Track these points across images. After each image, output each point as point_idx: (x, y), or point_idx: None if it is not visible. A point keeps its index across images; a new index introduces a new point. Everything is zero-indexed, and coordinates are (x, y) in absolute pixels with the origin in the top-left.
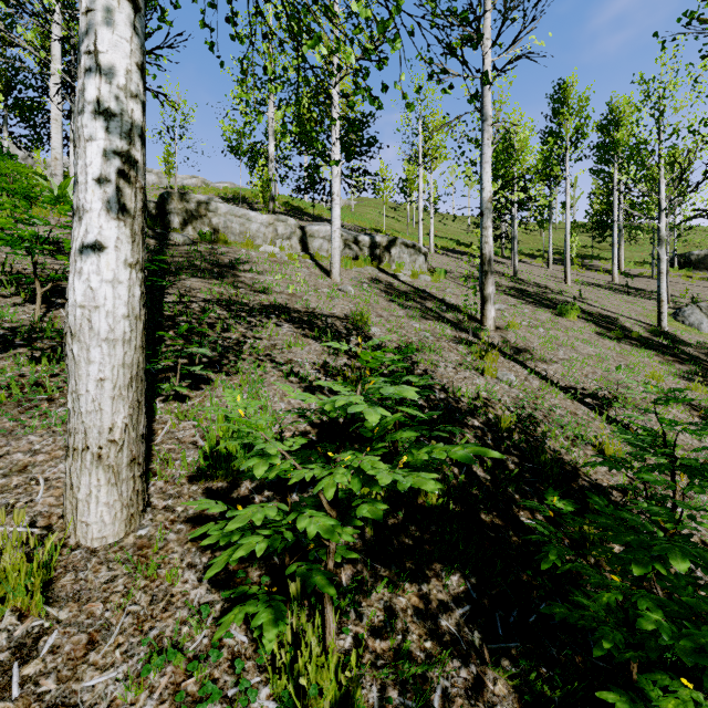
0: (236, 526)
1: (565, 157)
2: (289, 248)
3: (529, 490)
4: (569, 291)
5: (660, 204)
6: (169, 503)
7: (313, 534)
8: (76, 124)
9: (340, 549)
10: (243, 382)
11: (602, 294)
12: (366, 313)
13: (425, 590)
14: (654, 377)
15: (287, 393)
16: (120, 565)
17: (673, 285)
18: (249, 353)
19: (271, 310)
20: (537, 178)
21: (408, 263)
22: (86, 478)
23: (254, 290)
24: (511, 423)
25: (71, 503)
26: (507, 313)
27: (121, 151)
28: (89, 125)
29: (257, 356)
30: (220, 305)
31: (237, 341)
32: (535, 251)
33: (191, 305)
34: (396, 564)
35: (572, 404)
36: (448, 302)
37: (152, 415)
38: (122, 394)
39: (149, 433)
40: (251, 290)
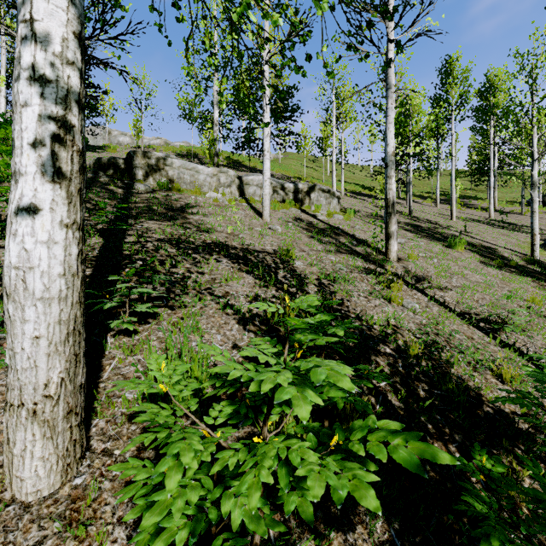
0: (152, 520)
1: (451, 118)
2: (229, 194)
3: (440, 419)
4: (455, 226)
5: (533, 155)
6: (108, 446)
7: (237, 524)
8: (13, 90)
9: (267, 518)
10: (185, 316)
11: (482, 228)
12: (291, 248)
13: (350, 540)
14: (534, 302)
15: (223, 325)
16: (51, 523)
17: (539, 220)
18: (192, 287)
19: (213, 247)
20: (428, 135)
21: (324, 205)
22: (22, 433)
23: (200, 230)
24: (419, 350)
25: (7, 457)
26: (406, 246)
27: (56, 115)
28: (24, 91)
29: (199, 290)
30: (171, 244)
31: (183, 276)
32: (425, 193)
33: (147, 245)
34: (322, 510)
35: (468, 328)
36: (358, 237)
37: (102, 351)
38: (58, 349)
39: (98, 369)
40: (197, 230)
